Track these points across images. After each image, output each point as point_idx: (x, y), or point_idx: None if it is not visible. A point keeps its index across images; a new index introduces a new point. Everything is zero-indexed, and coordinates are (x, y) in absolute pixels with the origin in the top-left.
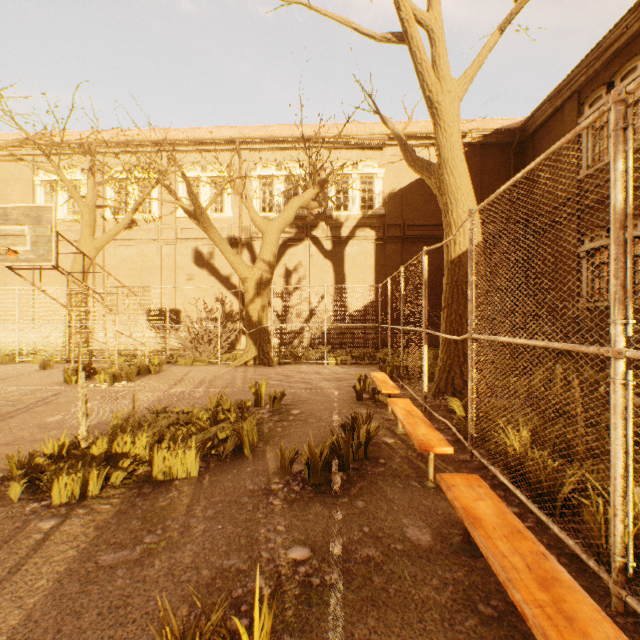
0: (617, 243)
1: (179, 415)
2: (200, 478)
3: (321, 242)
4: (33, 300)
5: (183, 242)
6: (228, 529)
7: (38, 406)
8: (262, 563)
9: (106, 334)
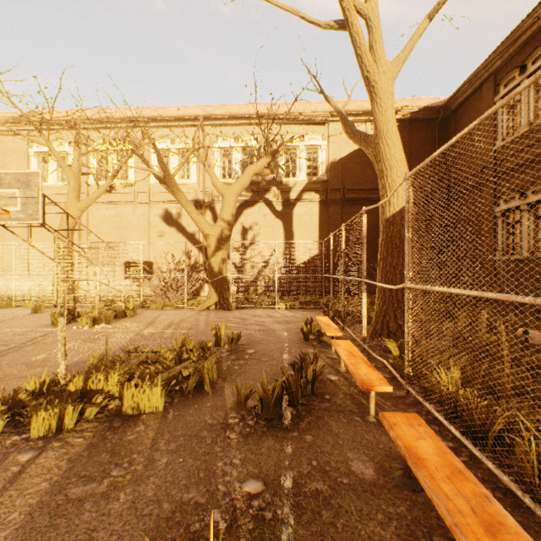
0: None
1: (148, 355)
2: (165, 413)
3: (273, 204)
4: (27, 254)
5: (155, 204)
6: (188, 462)
7: (27, 346)
8: (219, 496)
9: (88, 283)
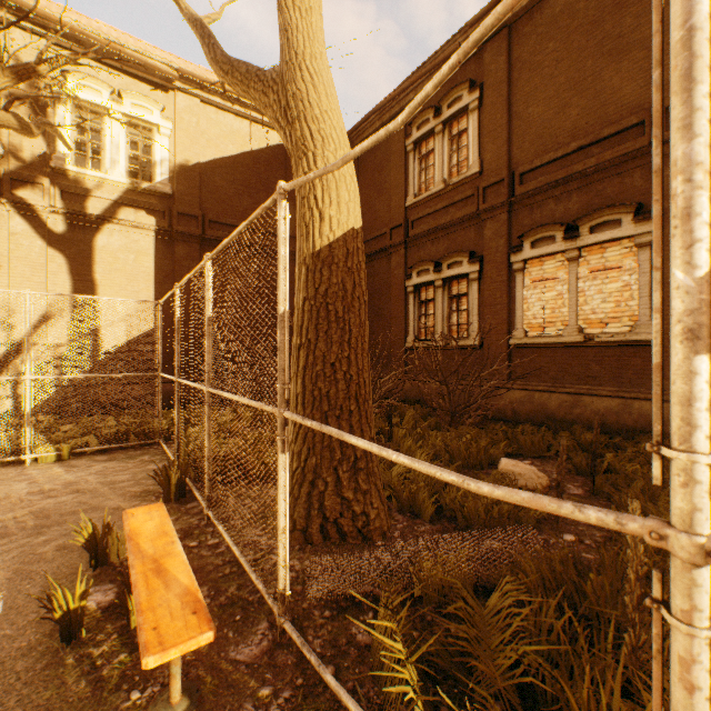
0: None
1: None
2: None
3: (40, 214)
4: None
5: None
6: None
7: None
8: None
9: None
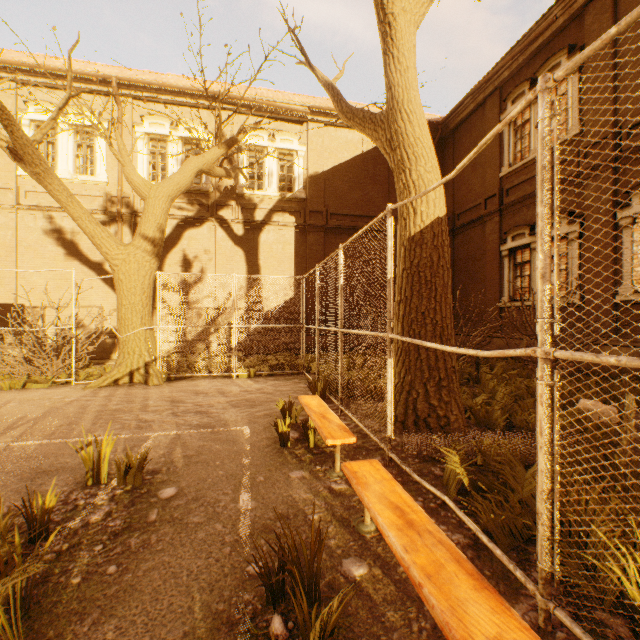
0: None
1: None
2: None
3: (230, 225)
4: None
5: (29, 210)
6: None
7: None
8: None
9: None
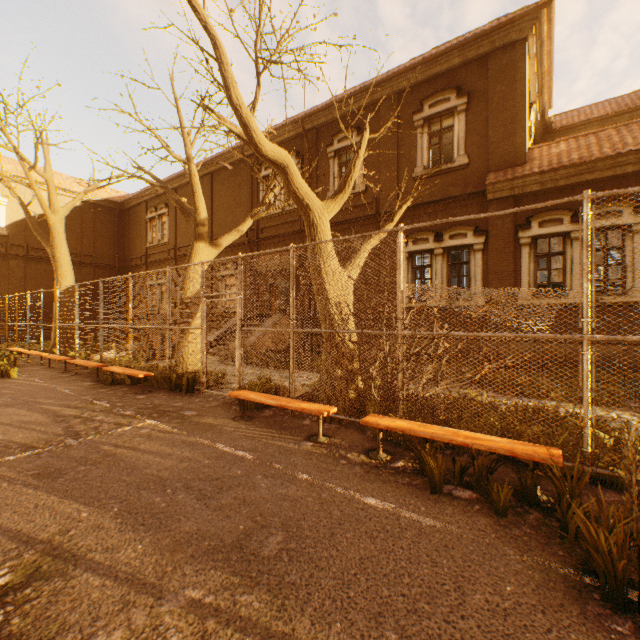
0: (77, 307)
1: None
2: None
3: None
4: None
5: None
6: None
7: None
8: None
9: None
